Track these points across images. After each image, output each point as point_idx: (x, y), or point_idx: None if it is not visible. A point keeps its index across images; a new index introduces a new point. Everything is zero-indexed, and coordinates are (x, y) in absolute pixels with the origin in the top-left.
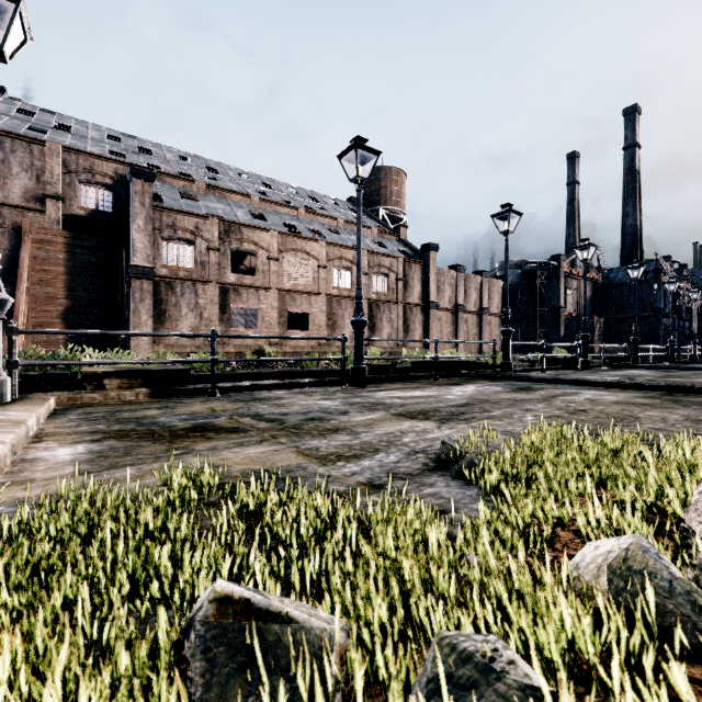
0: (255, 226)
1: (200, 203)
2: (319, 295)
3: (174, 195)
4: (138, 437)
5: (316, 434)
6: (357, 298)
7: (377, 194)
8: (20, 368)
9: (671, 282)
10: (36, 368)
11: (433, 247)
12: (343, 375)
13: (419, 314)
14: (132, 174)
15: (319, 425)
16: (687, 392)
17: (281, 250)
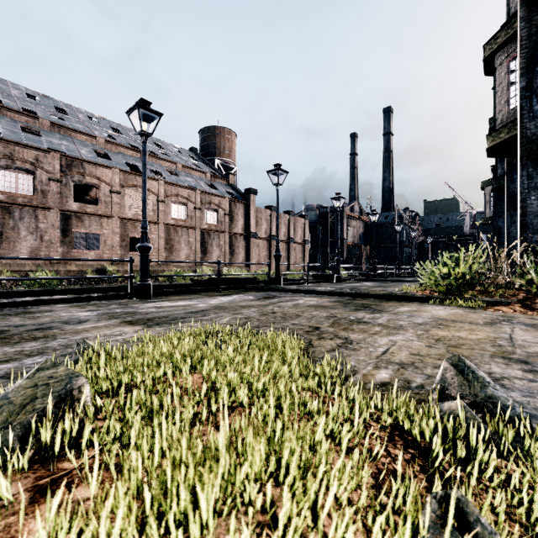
0: (97, 163)
1: (42, 138)
2: (158, 224)
3: (15, 128)
4: None
5: (11, 343)
6: (142, 228)
7: (213, 147)
8: None
9: (398, 225)
10: None
11: (253, 191)
12: (131, 290)
13: (242, 241)
14: None
15: (34, 334)
16: (364, 297)
17: (123, 185)
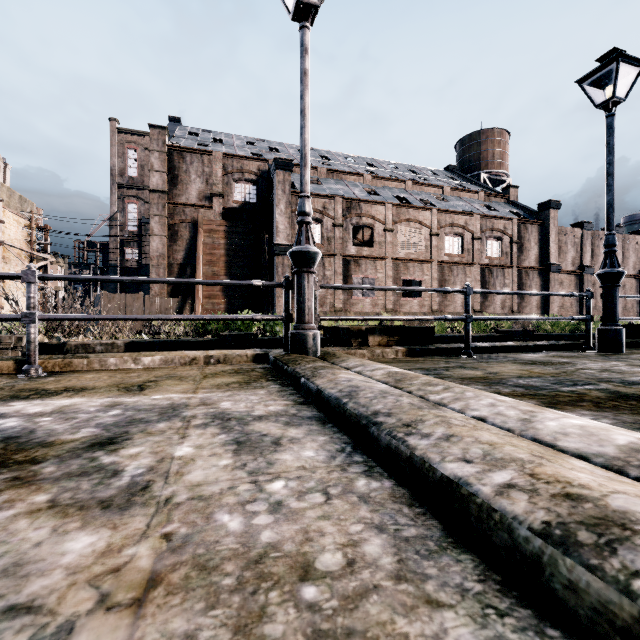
0: (372, 201)
1: (323, 186)
2: (431, 263)
3: None
4: (594, 405)
5: None
6: (609, 246)
7: (477, 159)
8: (214, 329)
9: None
10: (223, 329)
11: (554, 204)
12: (589, 338)
13: (536, 278)
14: (276, 167)
15: None
16: None
17: (395, 221)
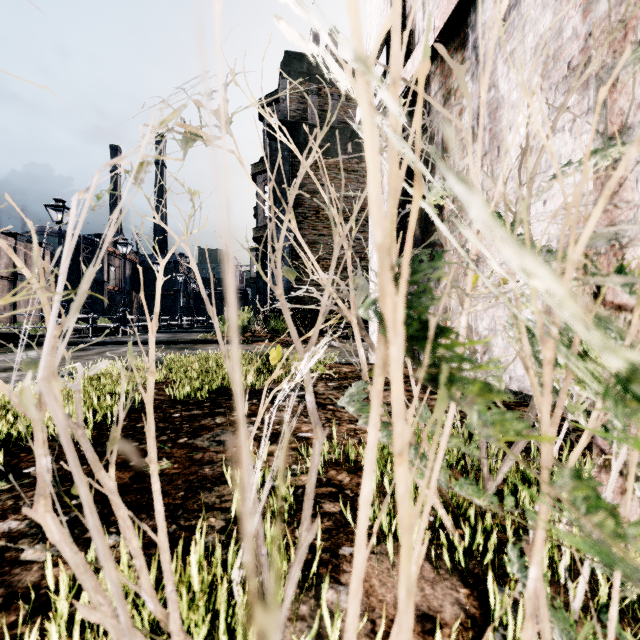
0: None
1: None
2: None
3: None
4: None
5: None
6: None
7: None
8: None
9: (181, 275)
10: None
11: None
12: None
13: None
14: None
15: None
16: (176, 344)
17: None
